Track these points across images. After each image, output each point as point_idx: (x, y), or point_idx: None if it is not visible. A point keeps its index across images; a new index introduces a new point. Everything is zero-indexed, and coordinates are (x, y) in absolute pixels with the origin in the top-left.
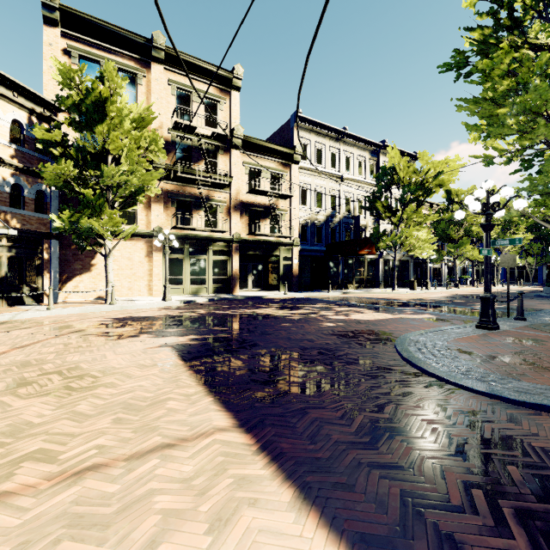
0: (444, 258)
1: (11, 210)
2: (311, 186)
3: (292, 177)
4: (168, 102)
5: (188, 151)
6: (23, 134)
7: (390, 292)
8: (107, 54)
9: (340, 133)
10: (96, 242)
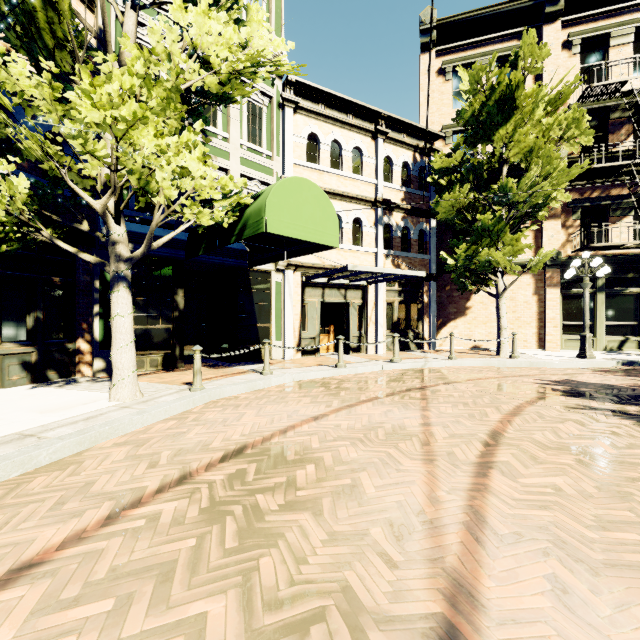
0: None
1: (402, 255)
2: None
3: None
4: (567, 69)
5: (600, 129)
6: (409, 175)
7: None
8: (483, 48)
9: None
10: (475, 280)
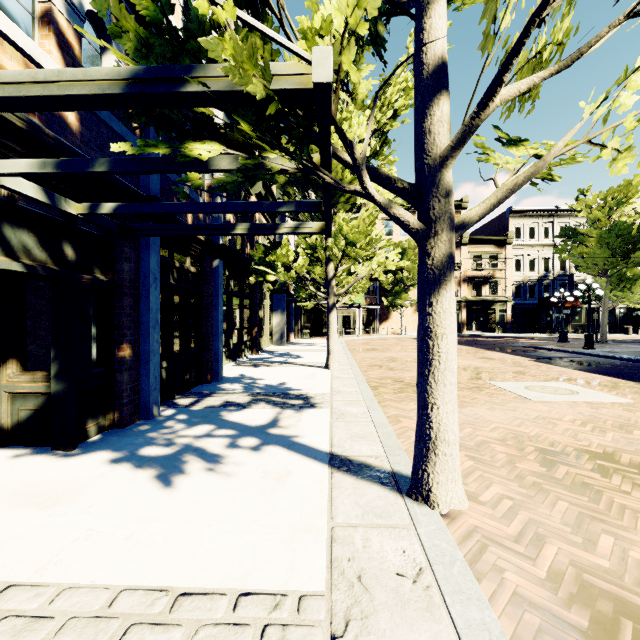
0: None
1: (367, 296)
2: (524, 256)
3: (506, 254)
4: None
5: None
6: None
7: (594, 335)
8: None
9: (553, 211)
10: (393, 307)
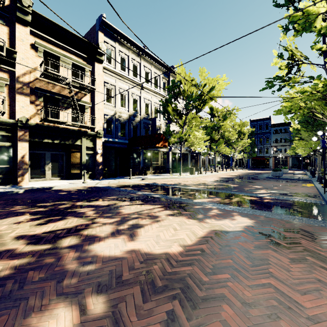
0: (209, 152)
1: None
2: (115, 87)
3: (96, 73)
4: None
5: None
6: None
7: (178, 177)
8: None
9: (141, 50)
10: None
